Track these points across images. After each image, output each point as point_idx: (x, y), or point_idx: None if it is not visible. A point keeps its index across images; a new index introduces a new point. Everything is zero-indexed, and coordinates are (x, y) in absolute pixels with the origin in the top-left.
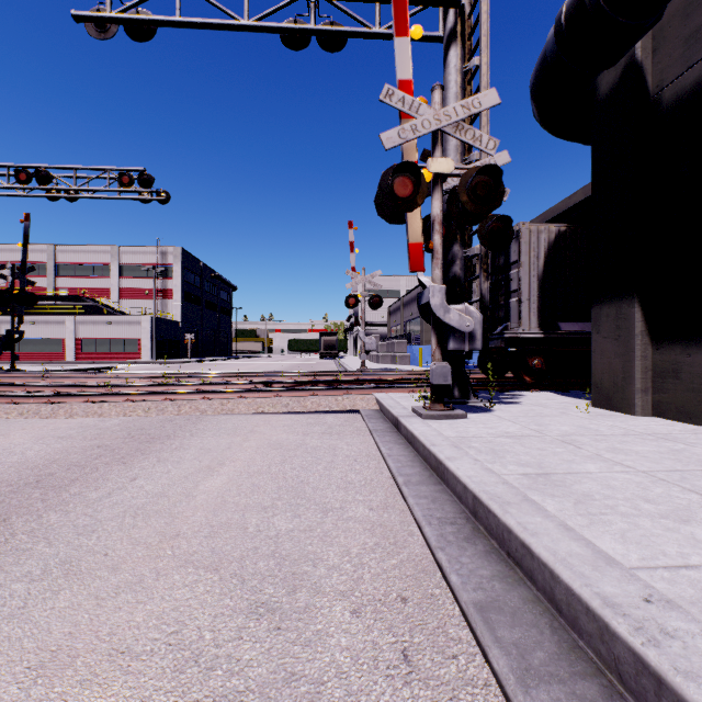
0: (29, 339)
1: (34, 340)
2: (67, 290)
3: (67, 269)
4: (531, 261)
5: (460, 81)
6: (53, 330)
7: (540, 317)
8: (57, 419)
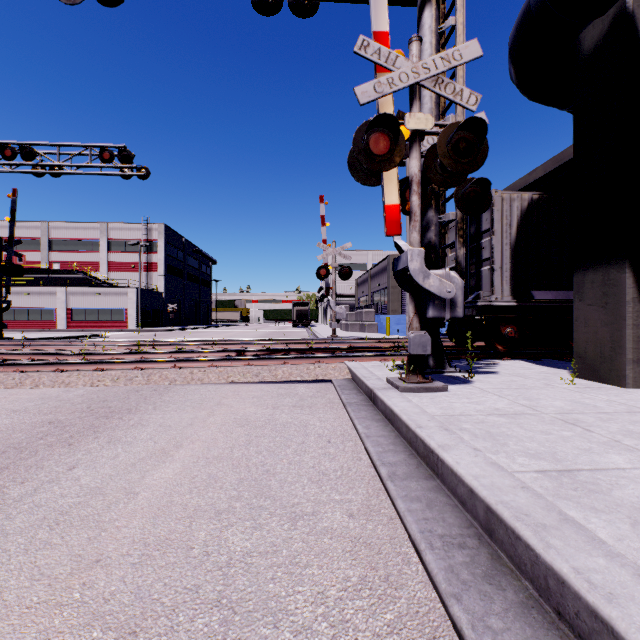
0: (23, 309)
1: (28, 310)
2: (60, 263)
3: (60, 244)
4: (503, 229)
5: (434, 43)
6: (46, 301)
7: (512, 285)
8: (21, 389)
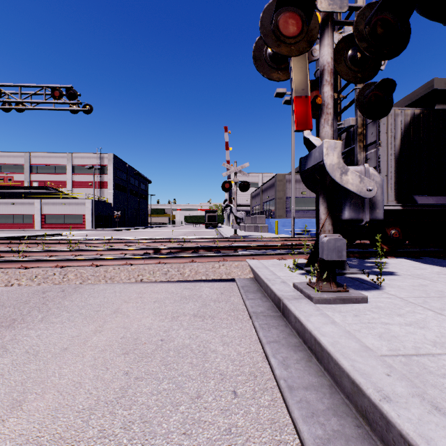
0: (10, 215)
1: (14, 215)
2: (38, 182)
3: (38, 168)
4: (388, 141)
5: None
6: (26, 209)
7: (396, 191)
8: None
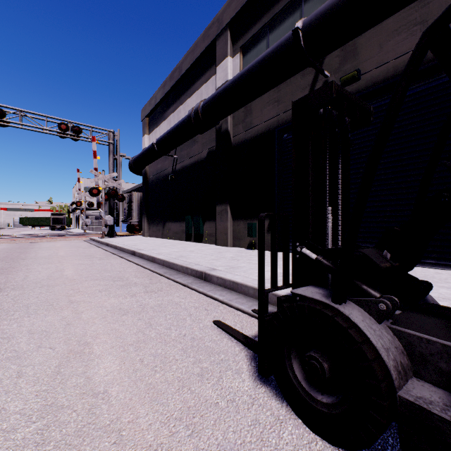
0: None
1: None
2: None
3: None
4: (136, 202)
5: (113, 160)
6: None
7: (139, 216)
8: None
